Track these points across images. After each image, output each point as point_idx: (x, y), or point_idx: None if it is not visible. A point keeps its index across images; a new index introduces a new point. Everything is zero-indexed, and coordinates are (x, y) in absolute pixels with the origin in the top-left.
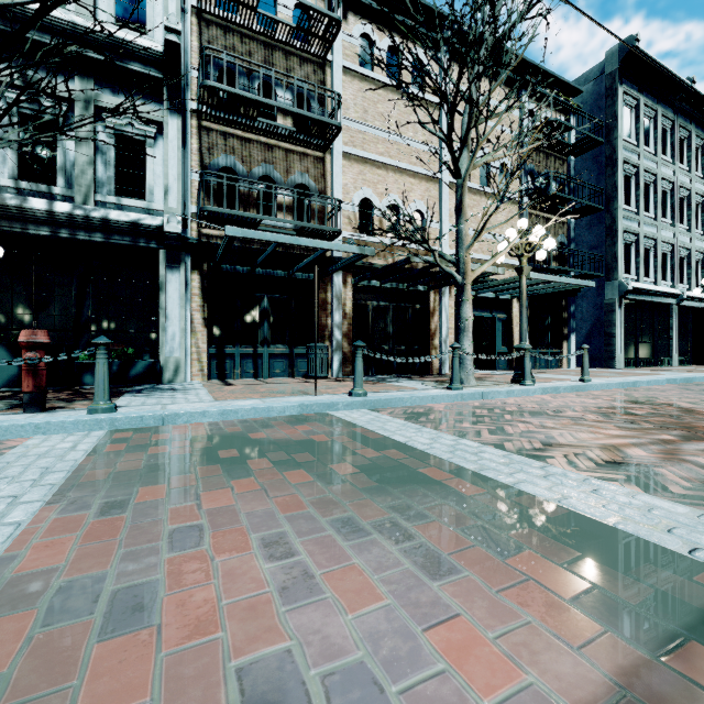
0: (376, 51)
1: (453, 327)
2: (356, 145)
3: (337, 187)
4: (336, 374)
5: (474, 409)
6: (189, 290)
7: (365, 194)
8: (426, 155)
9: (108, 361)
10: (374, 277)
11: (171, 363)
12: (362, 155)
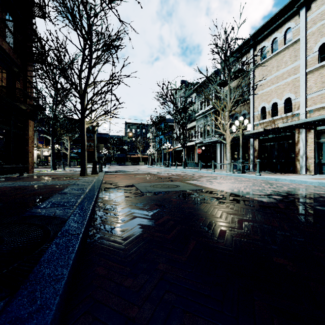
0: (267, 48)
1: (313, 149)
2: (259, 90)
3: (251, 109)
4: (251, 170)
5: (196, 173)
6: (222, 149)
7: (262, 105)
8: (292, 69)
9: (183, 163)
10: (267, 134)
11: (218, 165)
12: (260, 92)
